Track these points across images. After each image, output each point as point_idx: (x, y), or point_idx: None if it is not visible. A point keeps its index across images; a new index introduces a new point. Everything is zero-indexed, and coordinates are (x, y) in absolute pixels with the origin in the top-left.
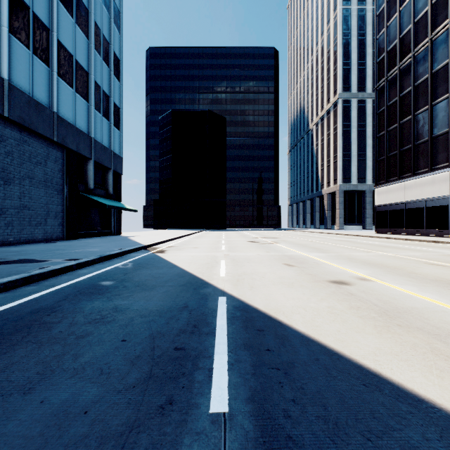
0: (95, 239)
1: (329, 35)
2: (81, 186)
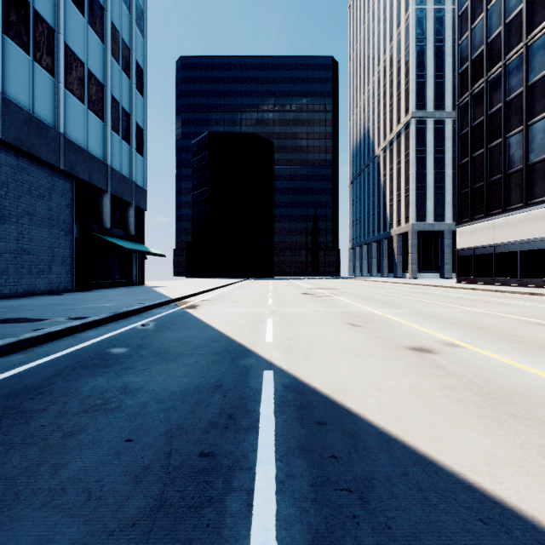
0: (113, 290)
1: (399, 41)
2: (94, 225)
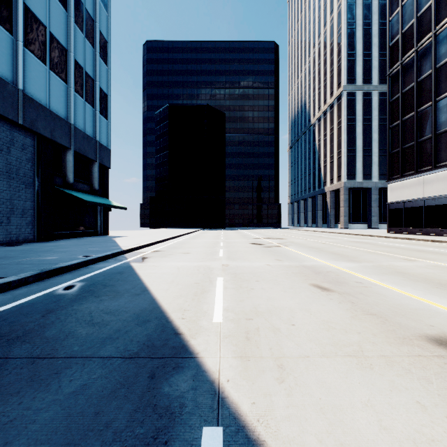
0: (73, 240)
1: (332, 25)
2: (57, 180)
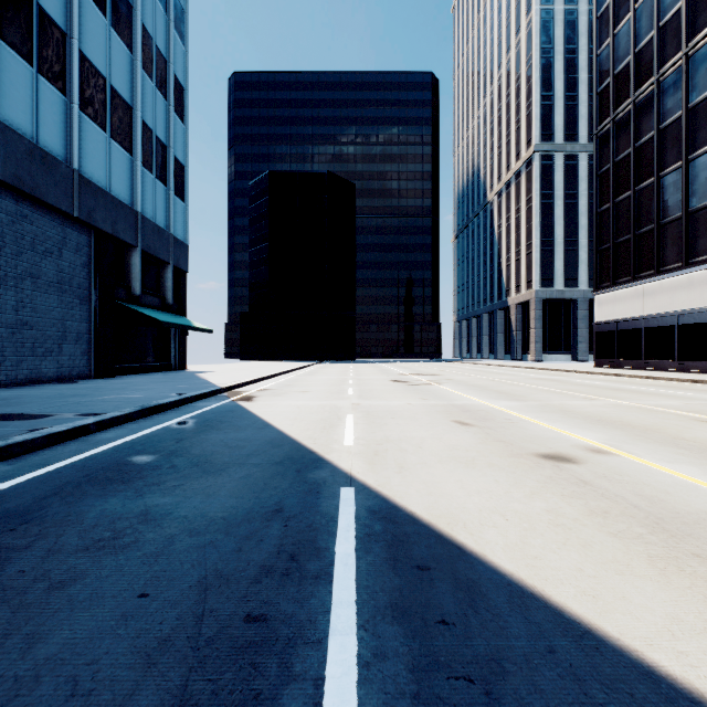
0: (143, 377)
1: (519, 52)
2: (120, 291)
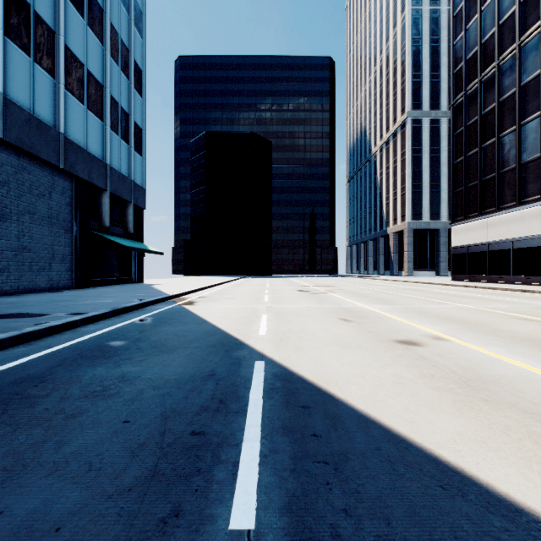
0: (112, 288)
1: (396, 41)
2: (94, 223)
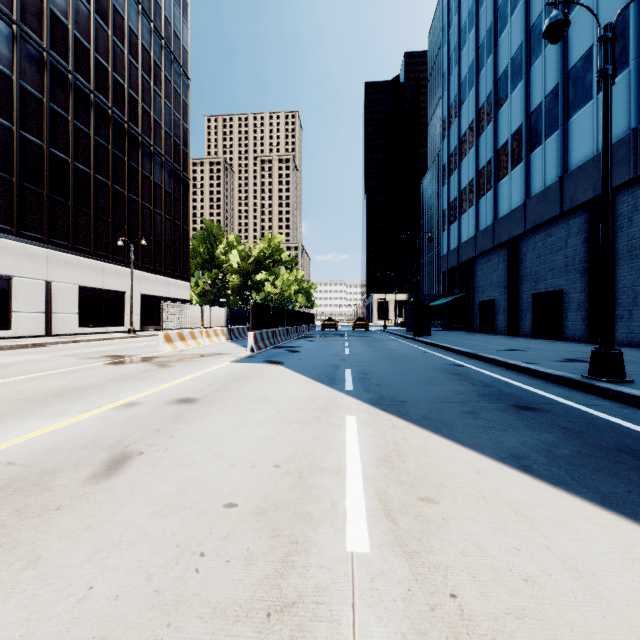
0: None
1: None
2: None
